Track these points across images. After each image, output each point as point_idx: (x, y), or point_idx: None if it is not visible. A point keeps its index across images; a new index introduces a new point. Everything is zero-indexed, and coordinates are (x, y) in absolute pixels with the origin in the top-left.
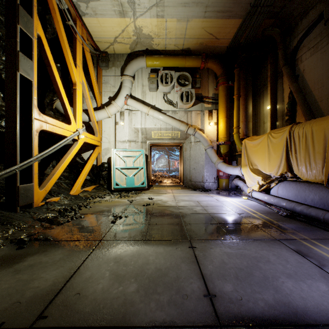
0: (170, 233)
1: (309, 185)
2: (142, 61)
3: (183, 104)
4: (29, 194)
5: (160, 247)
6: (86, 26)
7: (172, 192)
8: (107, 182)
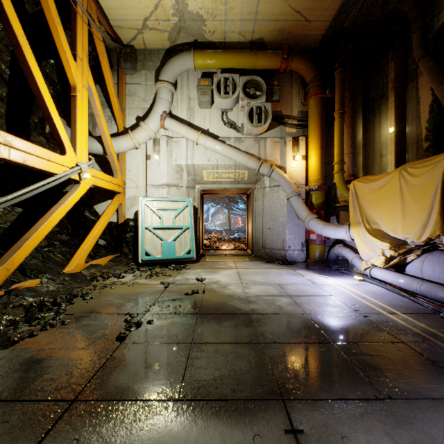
0: (236, 374)
1: None
2: (187, 59)
3: (253, 127)
4: None
5: (213, 432)
6: None
7: (235, 266)
8: (133, 250)
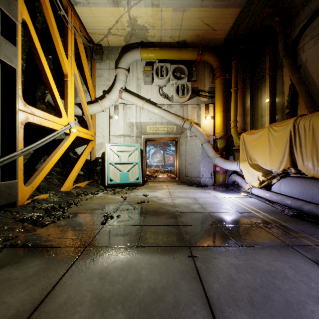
0: (166, 237)
1: (317, 182)
2: (136, 53)
3: (179, 98)
4: (12, 192)
5: (155, 256)
6: (78, 16)
7: (168, 188)
8: (101, 178)
